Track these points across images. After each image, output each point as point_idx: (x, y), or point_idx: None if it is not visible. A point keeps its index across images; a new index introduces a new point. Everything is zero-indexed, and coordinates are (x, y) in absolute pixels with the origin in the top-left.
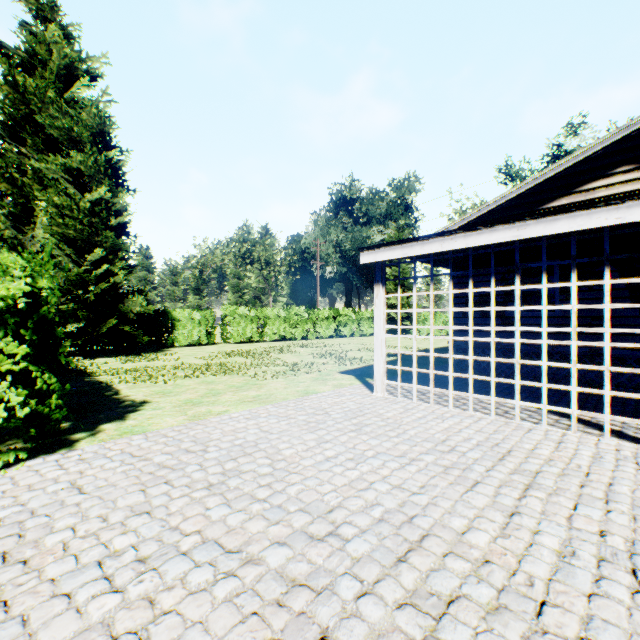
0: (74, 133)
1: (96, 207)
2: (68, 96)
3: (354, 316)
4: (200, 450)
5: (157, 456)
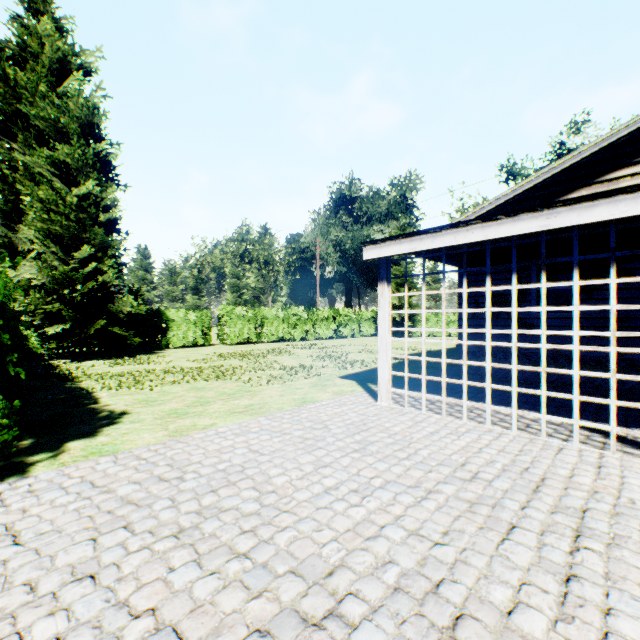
0: (60, 124)
1: (84, 202)
2: (61, 91)
3: (354, 316)
4: (175, 478)
5: (122, 486)
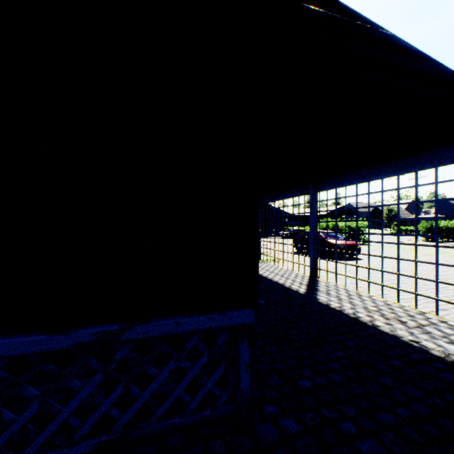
0: None
1: None
2: None
3: None
4: None
5: None
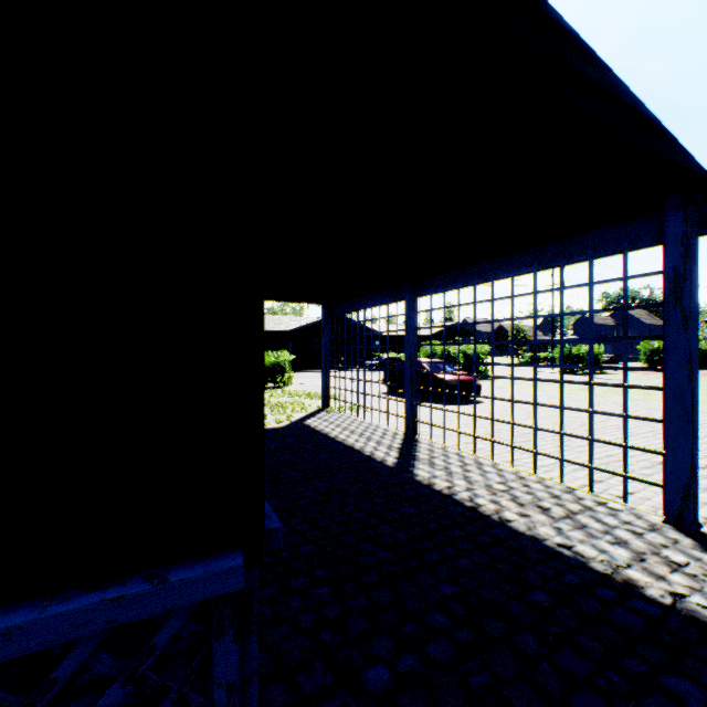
0: None
1: None
2: None
3: None
4: None
5: None
